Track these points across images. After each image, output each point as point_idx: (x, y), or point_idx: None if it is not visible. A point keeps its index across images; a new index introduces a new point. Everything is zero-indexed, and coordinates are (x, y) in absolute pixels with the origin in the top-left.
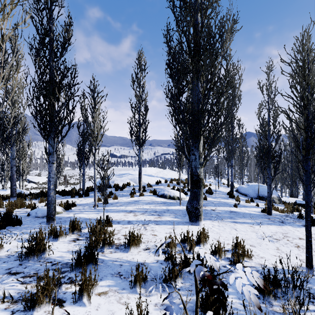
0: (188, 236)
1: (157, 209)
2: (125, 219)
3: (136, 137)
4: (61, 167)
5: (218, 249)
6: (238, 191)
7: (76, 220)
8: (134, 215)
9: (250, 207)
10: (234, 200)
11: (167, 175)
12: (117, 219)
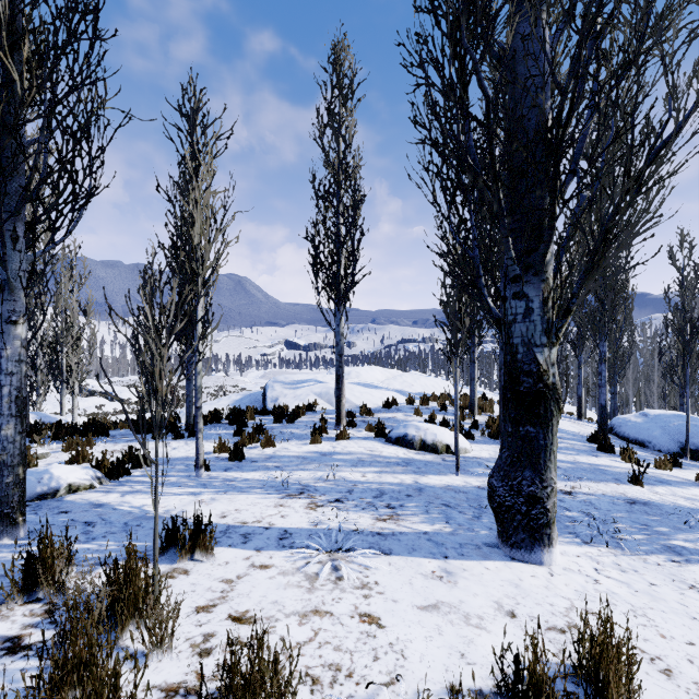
0: (542, 677)
1: (385, 486)
2: (274, 521)
3: (329, 276)
4: None
5: None
6: (616, 432)
7: (49, 541)
8: (307, 507)
9: (682, 487)
10: (615, 458)
11: (413, 387)
12: (247, 520)
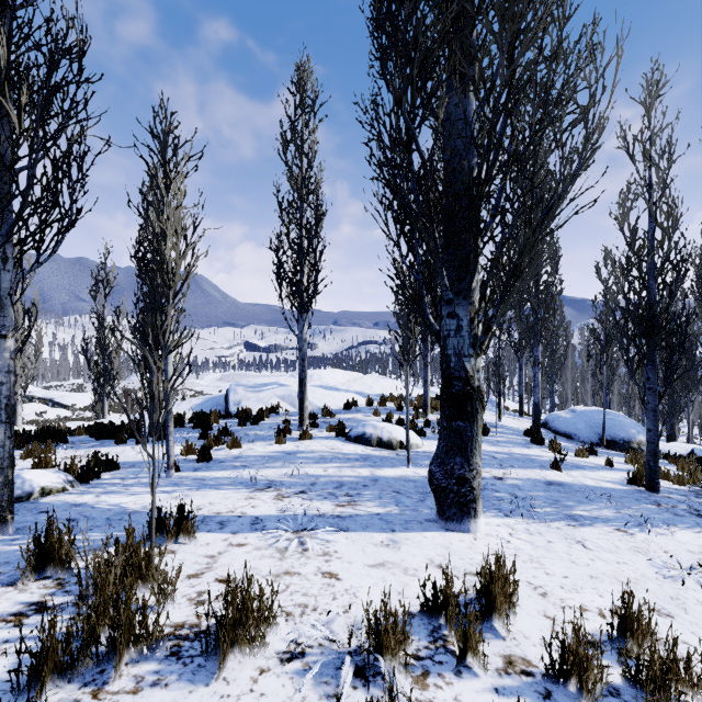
0: (450, 593)
1: (344, 478)
2: (246, 511)
3: (292, 285)
4: (115, 367)
5: (575, 657)
6: (550, 427)
7: (56, 528)
8: (275, 498)
9: (593, 470)
10: (544, 449)
11: (373, 389)
12: (221, 511)
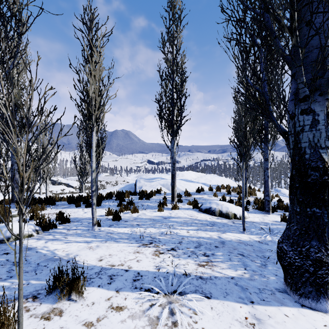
0: None
1: (201, 239)
2: (132, 265)
3: (167, 121)
4: (87, 169)
5: None
6: None
7: None
8: (154, 254)
9: None
10: None
11: (211, 181)
12: (115, 263)
